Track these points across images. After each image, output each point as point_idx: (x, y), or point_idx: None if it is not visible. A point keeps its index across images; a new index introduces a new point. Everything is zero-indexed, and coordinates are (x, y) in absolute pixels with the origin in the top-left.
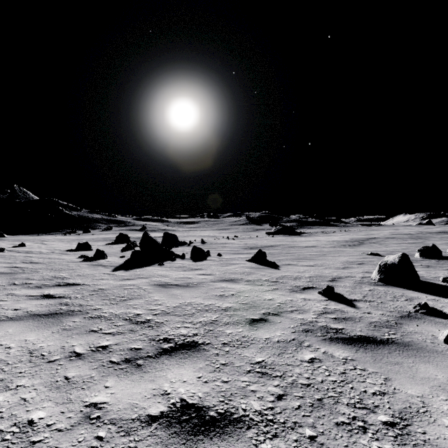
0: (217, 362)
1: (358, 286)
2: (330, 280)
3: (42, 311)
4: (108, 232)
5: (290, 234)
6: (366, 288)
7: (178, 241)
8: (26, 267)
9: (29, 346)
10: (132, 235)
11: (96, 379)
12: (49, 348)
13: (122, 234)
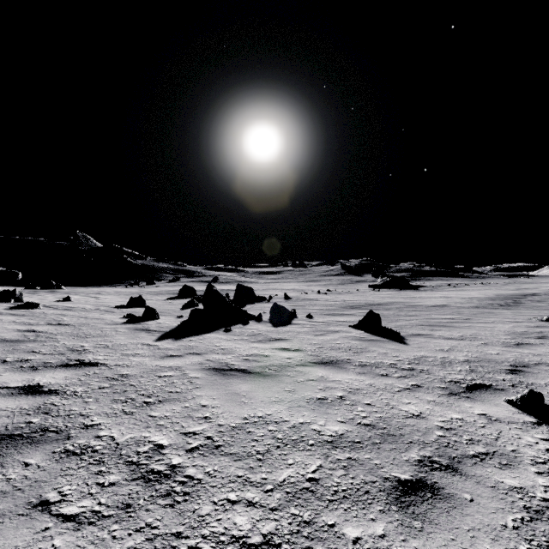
0: None
1: None
2: (509, 370)
3: None
4: (174, 284)
5: (403, 288)
6: None
7: (255, 296)
8: (45, 332)
9: None
10: (201, 288)
11: None
12: None
13: (186, 287)
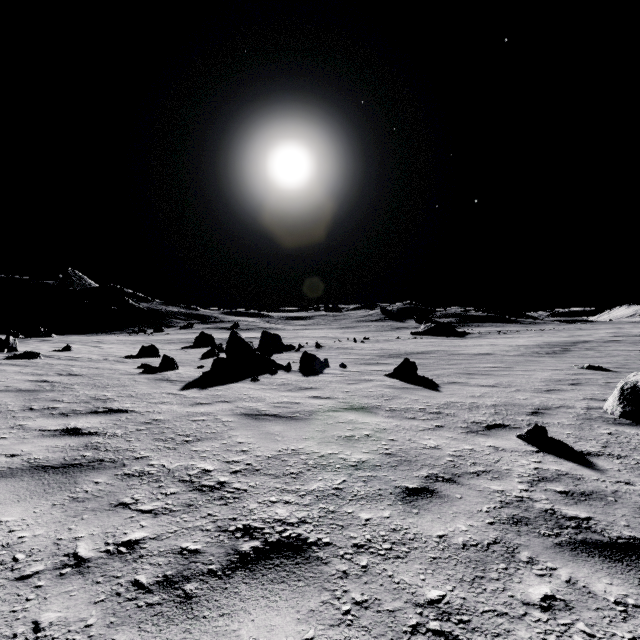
0: (345, 595)
1: (586, 425)
2: (530, 412)
3: (52, 459)
4: (187, 331)
5: (449, 335)
6: (602, 430)
7: (283, 345)
8: (59, 382)
9: (1, 535)
10: (219, 335)
11: (94, 635)
12: (32, 544)
13: (203, 334)
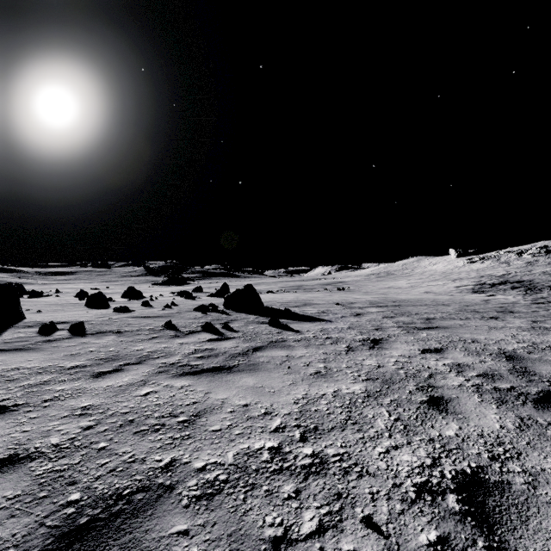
0: None
1: None
2: None
3: None
4: None
5: (176, 285)
6: None
7: (26, 291)
8: None
9: None
10: None
11: None
12: None
13: None
